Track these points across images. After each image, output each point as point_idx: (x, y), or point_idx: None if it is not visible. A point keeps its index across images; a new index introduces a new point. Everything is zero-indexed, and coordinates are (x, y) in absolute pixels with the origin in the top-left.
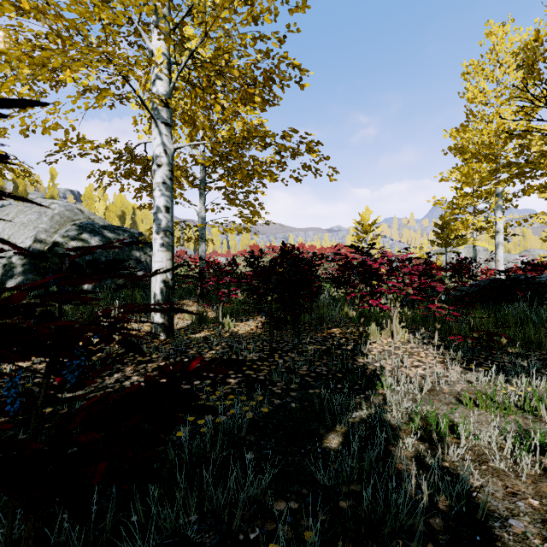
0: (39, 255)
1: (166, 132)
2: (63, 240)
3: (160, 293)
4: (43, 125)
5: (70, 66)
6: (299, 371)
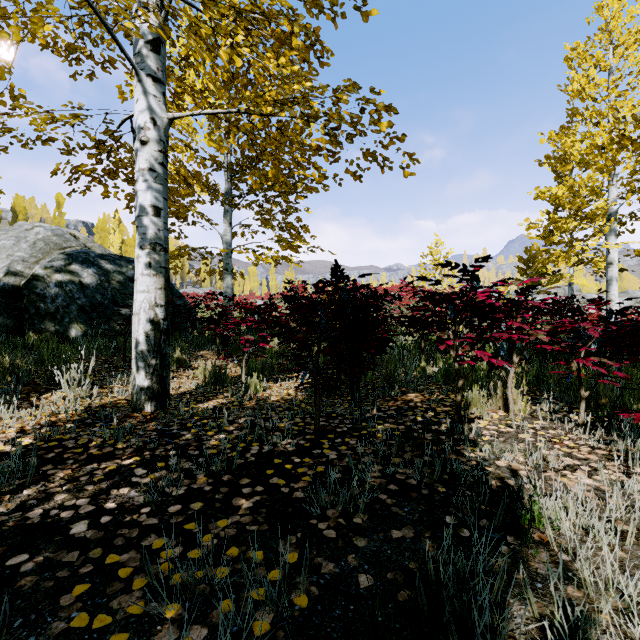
0: (13, 291)
1: (154, 92)
2: (45, 272)
3: (145, 340)
4: None
5: None
6: (367, 478)
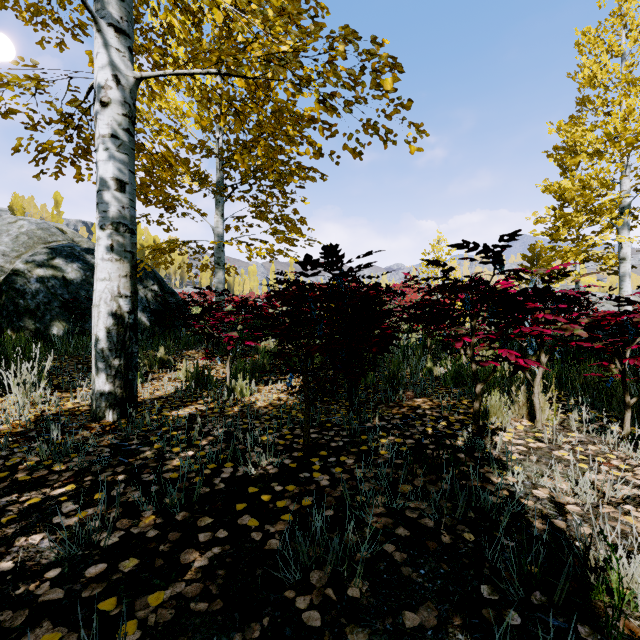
0: None
1: (118, 45)
2: (25, 267)
3: (106, 337)
4: None
5: None
6: (367, 517)
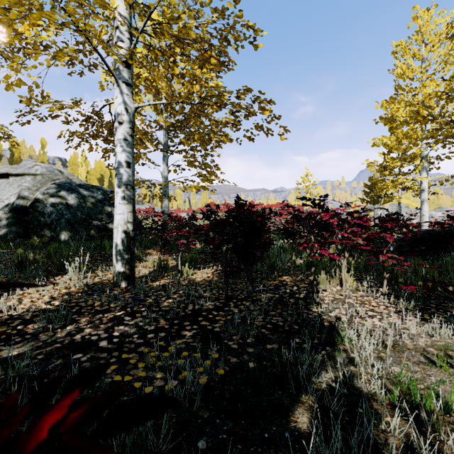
0: (22, 209)
1: (127, 92)
2: (43, 197)
3: (121, 244)
4: (5, 81)
5: (27, 18)
6: (255, 322)
